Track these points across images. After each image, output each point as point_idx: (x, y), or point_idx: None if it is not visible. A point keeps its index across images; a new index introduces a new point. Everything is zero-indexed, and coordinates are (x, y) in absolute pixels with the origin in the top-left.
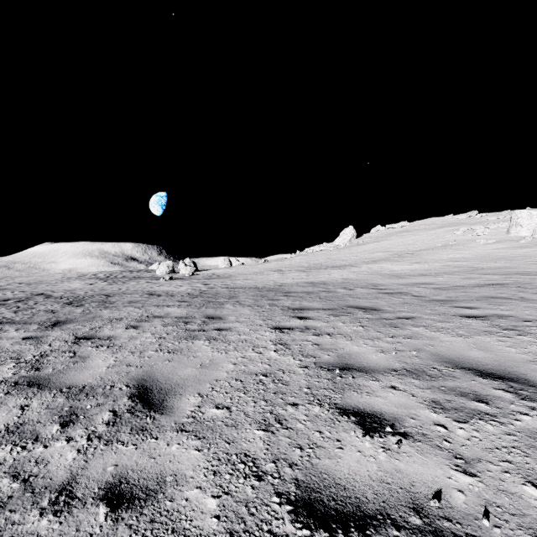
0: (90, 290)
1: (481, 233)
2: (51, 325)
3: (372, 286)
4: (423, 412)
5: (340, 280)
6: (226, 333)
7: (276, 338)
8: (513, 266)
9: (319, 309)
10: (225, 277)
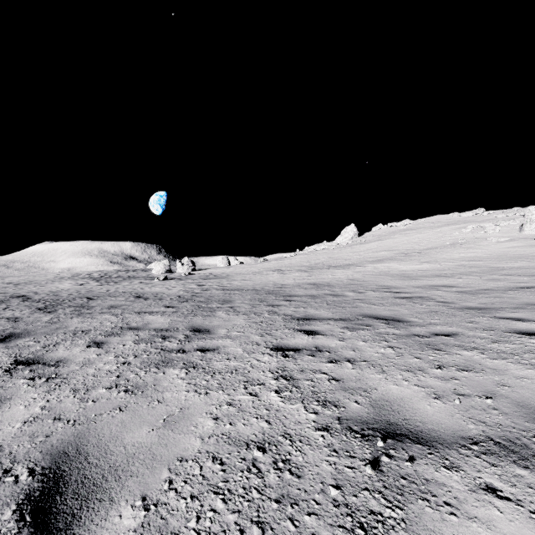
0: (75, 292)
1: (491, 231)
2: None
3: (385, 289)
4: None
5: (346, 281)
6: (211, 356)
7: (278, 366)
8: None
9: (329, 319)
10: (222, 277)
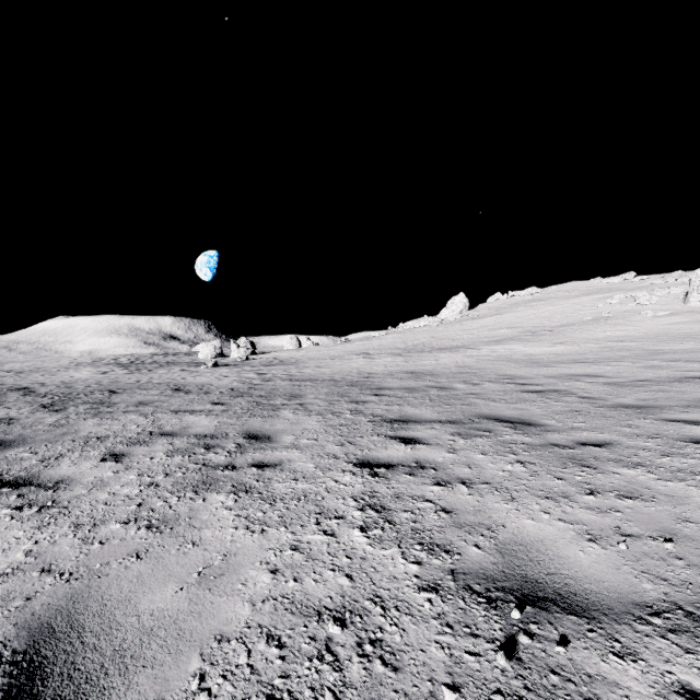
0: (95, 383)
1: (646, 302)
2: None
3: (507, 379)
4: None
5: (454, 369)
6: (271, 475)
7: (364, 491)
8: None
9: (433, 421)
10: (290, 363)
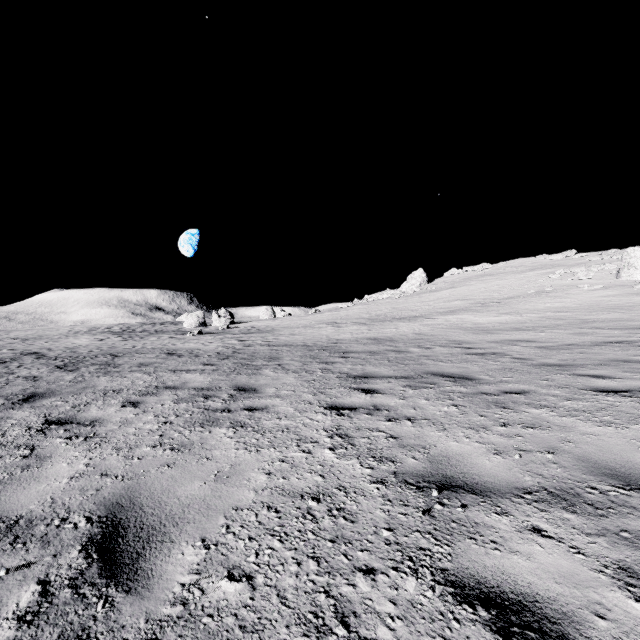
0: (96, 348)
1: (583, 277)
2: (22, 399)
3: (455, 344)
4: (613, 597)
5: (411, 336)
6: (260, 415)
7: (332, 425)
8: (633, 318)
9: (389, 377)
10: (266, 331)
